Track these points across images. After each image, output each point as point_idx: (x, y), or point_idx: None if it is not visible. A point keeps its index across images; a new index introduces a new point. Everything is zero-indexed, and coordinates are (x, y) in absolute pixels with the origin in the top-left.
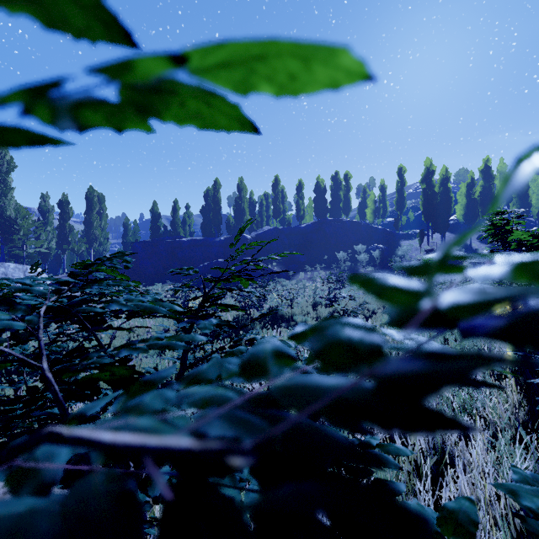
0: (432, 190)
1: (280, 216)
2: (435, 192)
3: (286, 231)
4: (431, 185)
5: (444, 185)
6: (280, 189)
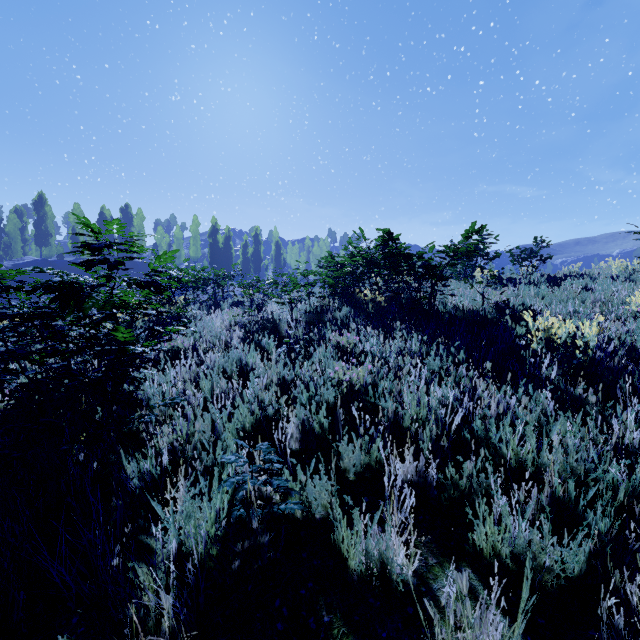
0: (217, 245)
1: (48, 245)
2: (220, 247)
3: (60, 264)
4: (216, 241)
5: (227, 243)
6: (47, 211)
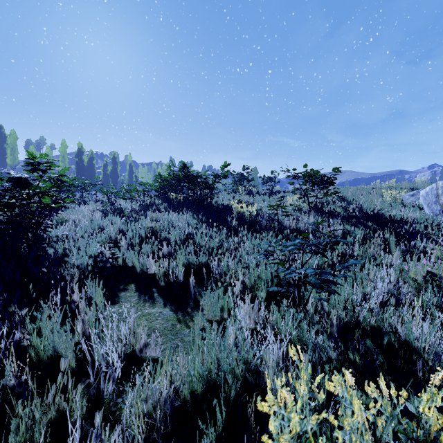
0: (82, 163)
1: None
2: (84, 165)
3: None
4: (82, 160)
5: (91, 162)
6: None
